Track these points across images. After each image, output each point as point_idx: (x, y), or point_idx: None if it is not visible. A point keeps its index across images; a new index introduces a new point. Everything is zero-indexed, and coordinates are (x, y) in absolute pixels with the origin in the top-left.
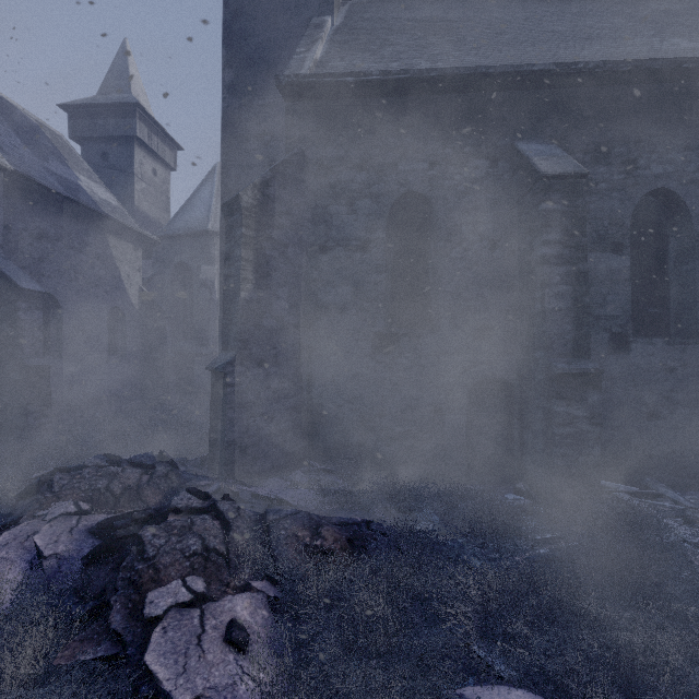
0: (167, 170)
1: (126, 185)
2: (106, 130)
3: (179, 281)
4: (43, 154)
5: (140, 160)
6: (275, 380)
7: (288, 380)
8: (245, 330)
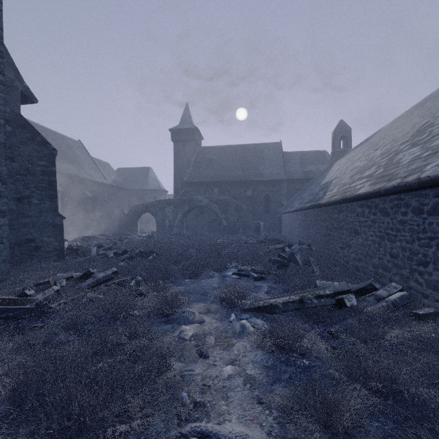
0: None
1: None
2: None
3: None
4: None
5: None
6: None
7: None
8: None
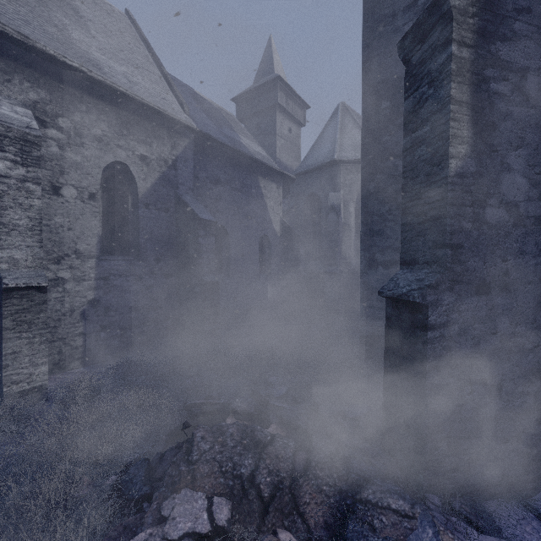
0: (298, 127)
1: (270, 144)
2: (258, 106)
3: (309, 210)
4: (219, 124)
5: (280, 122)
6: (504, 319)
7: (525, 320)
8: (456, 228)
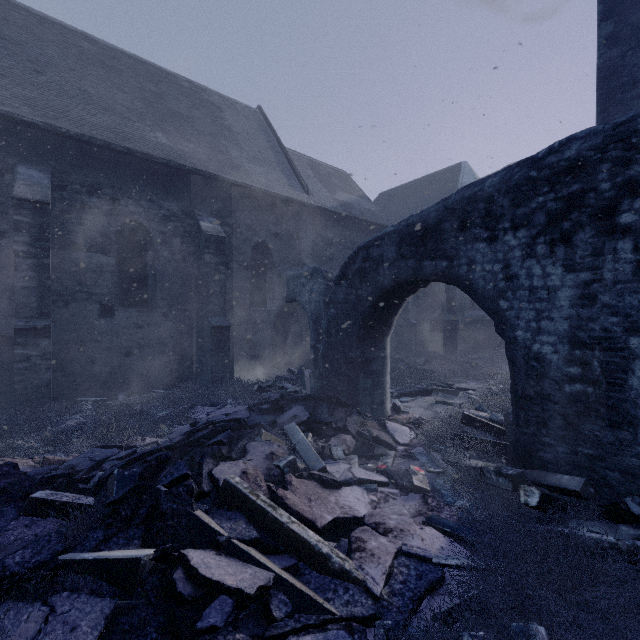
0: None
1: None
2: None
3: None
4: None
5: None
6: None
7: None
8: None
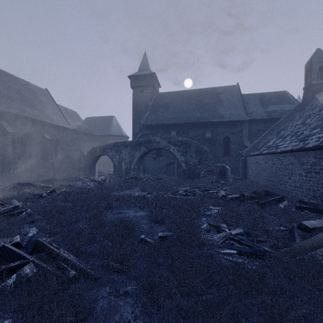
0: None
1: None
2: None
3: None
4: None
5: None
6: None
7: None
8: None
